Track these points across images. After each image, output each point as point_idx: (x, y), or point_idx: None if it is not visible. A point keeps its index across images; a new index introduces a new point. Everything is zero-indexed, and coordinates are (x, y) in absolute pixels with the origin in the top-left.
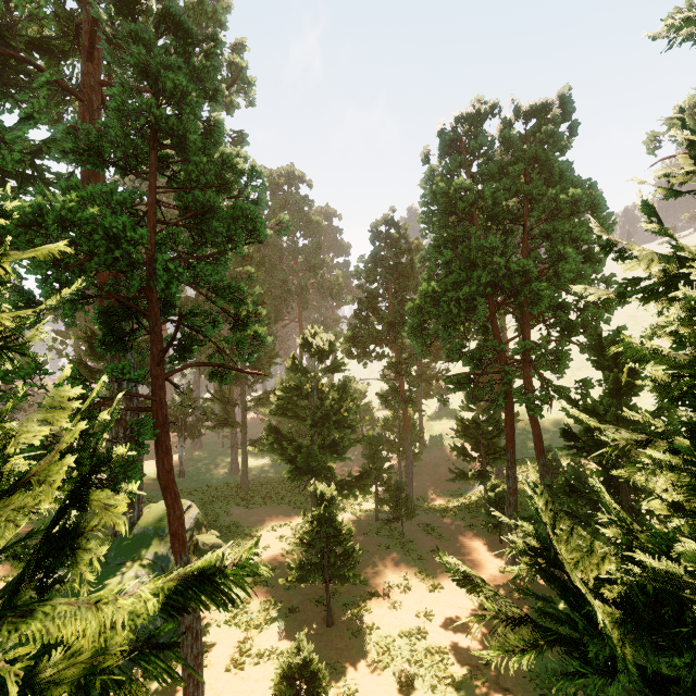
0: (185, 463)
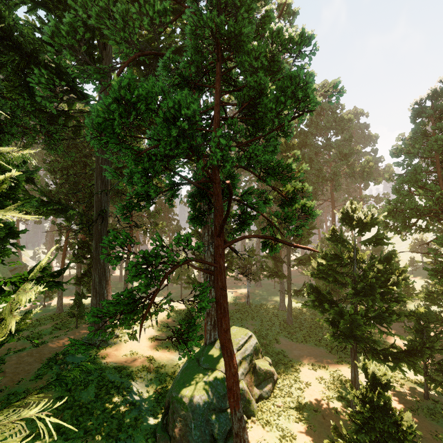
0: (251, 295)
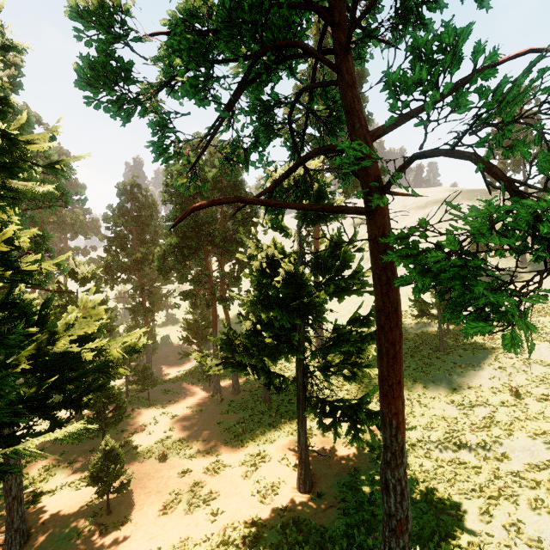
0: None
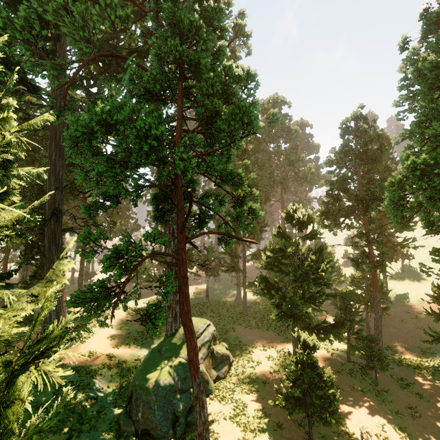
0: (210, 290)
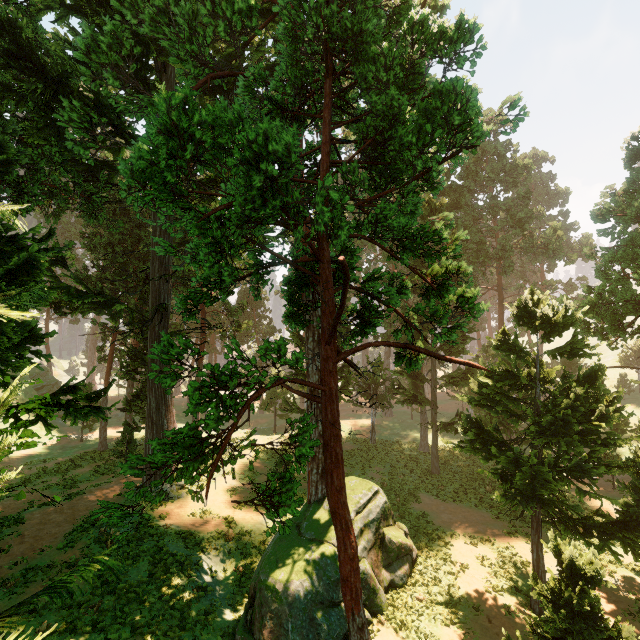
0: (376, 429)
